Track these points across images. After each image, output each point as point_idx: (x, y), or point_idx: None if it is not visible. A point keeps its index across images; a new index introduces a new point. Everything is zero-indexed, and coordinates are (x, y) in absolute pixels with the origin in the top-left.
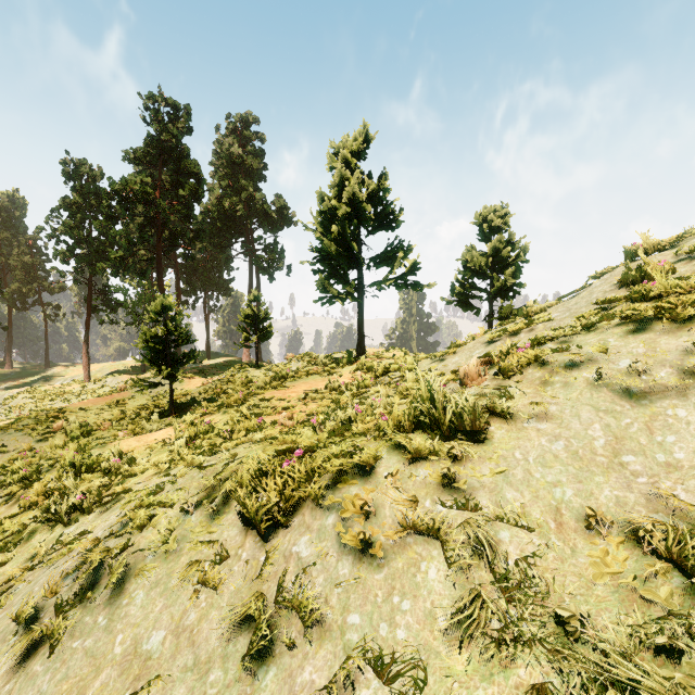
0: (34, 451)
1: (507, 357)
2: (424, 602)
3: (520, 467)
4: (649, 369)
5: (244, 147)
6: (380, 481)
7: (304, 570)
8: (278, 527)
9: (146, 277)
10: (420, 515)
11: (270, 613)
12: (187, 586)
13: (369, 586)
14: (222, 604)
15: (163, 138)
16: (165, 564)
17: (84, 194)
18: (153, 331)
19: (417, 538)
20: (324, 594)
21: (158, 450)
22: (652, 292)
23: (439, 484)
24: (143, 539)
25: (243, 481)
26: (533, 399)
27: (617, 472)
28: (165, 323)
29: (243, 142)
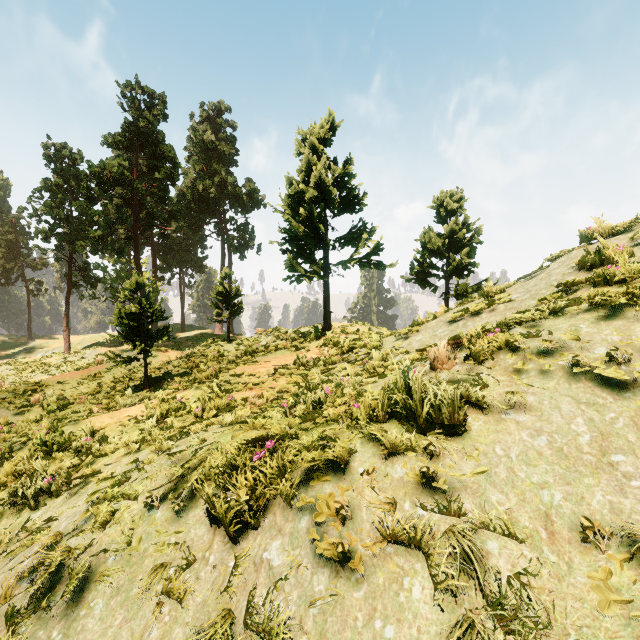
0: (10, 424)
1: (478, 342)
2: (409, 628)
3: (503, 465)
4: (628, 359)
5: (217, 133)
6: (355, 478)
7: (276, 584)
8: (248, 526)
9: (123, 255)
10: (401, 521)
11: (239, 634)
12: (150, 595)
13: (348, 607)
14: (186, 619)
15: (140, 124)
16: (128, 567)
17: (64, 176)
18: (128, 308)
19: (398, 547)
20: (298, 615)
21: (130, 427)
22: (616, 277)
23: (418, 483)
24: (106, 536)
25: (212, 473)
26: (509, 387)
27: (607, 474)
28: (139, 300)
29: (216, 129)
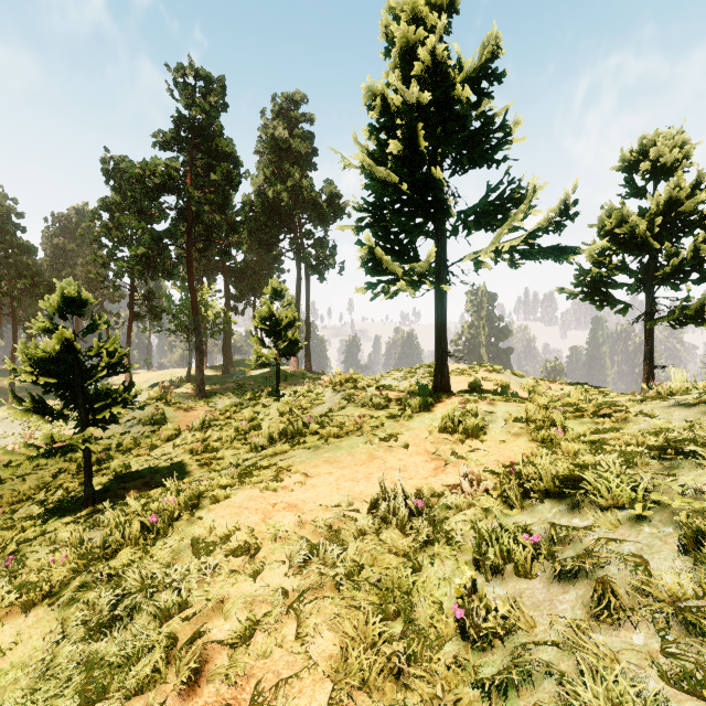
0: None
1: None
2: None
3: None
4: None
5: (292, 131)
6: None
7: None
8: None
9: (172, 277)
10: None
11: None
12: None
13: None
14: None
15: (192, 114)
16: None
17: (123, 193)
18: (43, 350)
19: None
20: None
21: None
22: None
23: None
24: None
25: None
26: None
27: None
28: (59, 334)
29: (291, 127)
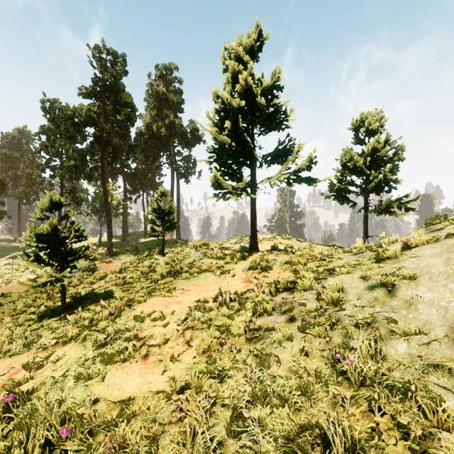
0: None
1: None
2: None
3: None
4: None
5: (168, 88)
6: None
7: None
8: None
9: (92, 180)
10: None
11: None
12: None
13: None
14: None
15: (104, 77)
16: None
17: (56, 123)
18: (40, 229)
19: None
20: None
21: None
22: None
23: None
24: None
25: None
26: None
27: None
28: (50, 220)
29: (168, 85)
